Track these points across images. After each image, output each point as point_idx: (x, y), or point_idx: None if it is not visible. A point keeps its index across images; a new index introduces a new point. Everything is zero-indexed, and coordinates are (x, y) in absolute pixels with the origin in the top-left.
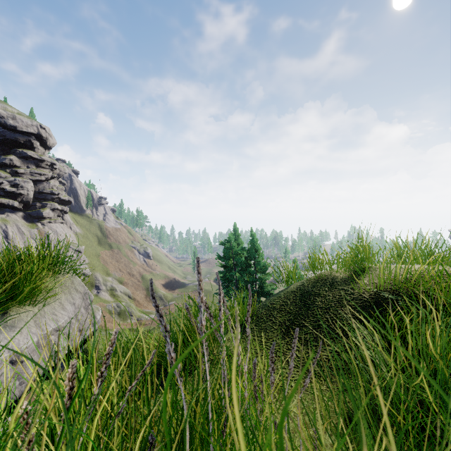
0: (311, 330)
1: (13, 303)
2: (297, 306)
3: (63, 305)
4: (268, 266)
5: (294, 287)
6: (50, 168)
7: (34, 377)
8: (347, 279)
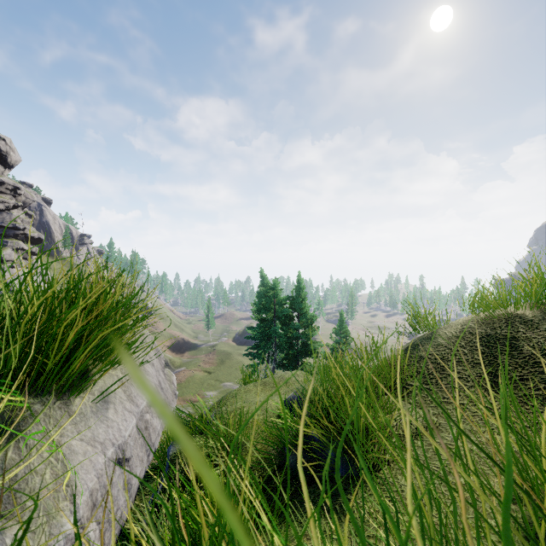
0: (542, 384)
1: (90, 362)
2: (487, 355)
3: (143, 366)
4: (312, 319)
5: (456, 332)
6: (12, 193)
7: (137, 484)
8: (545, 316)
